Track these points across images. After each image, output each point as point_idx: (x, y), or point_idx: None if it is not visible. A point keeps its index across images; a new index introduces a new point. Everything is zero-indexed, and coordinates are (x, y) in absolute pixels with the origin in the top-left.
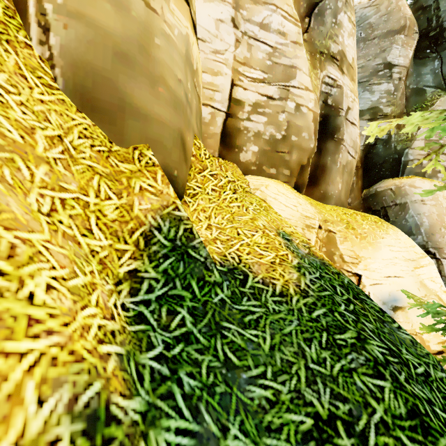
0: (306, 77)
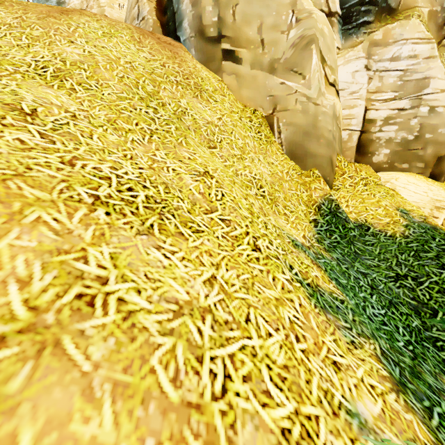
0: (441, 81)
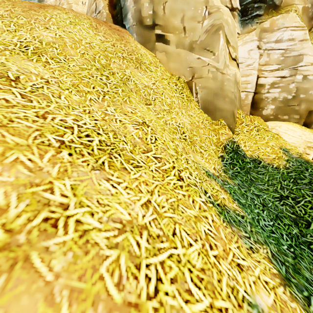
0: (311, 57)
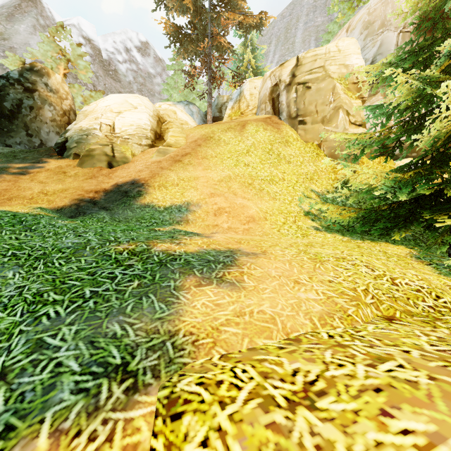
0: None
